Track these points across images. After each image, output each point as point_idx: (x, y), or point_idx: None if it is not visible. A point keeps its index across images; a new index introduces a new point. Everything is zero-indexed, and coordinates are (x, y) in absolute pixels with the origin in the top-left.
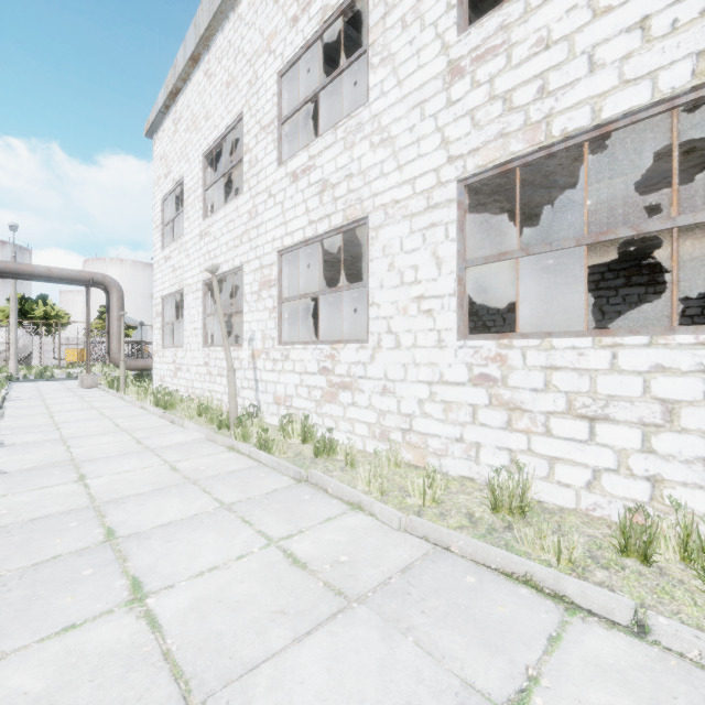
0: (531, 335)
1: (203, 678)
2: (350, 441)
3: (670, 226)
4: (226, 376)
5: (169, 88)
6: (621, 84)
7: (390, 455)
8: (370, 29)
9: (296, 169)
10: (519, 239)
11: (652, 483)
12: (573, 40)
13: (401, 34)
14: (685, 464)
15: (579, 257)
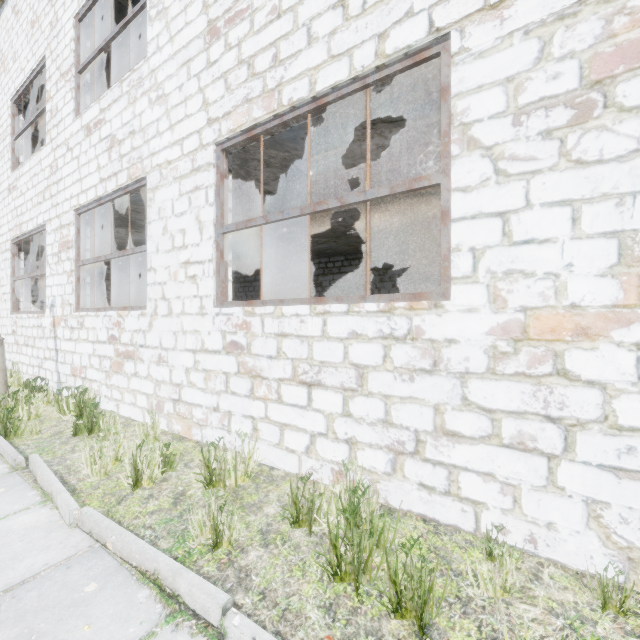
0: (269, 302)
1: None
2: (133, 413)
3: (363, 199)
4: (31, 345)
5: None
6: (329, 58)
7: (149, 429)
8: None
9: (90, 121)
10: (334, 217)
11: (350, 445)
12: (297, 11)
13: None
14: (371, 426)
15: (394, 237)
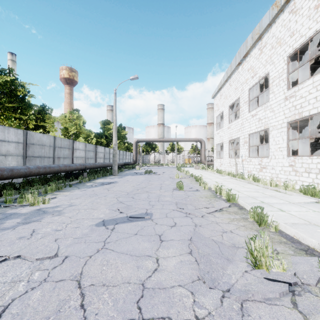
0: (299, 156)
1: (232, 188)
2: (265, 180)
3: None
4: (235, 166)
5: (219, 87)
6: (313, 108)
7: (271, 181)
8: (269, 84)
9: (253, 114)
10: None
11: (317, 184)
12: (306, 97)
13: (276, 87)
14: None
15: None
